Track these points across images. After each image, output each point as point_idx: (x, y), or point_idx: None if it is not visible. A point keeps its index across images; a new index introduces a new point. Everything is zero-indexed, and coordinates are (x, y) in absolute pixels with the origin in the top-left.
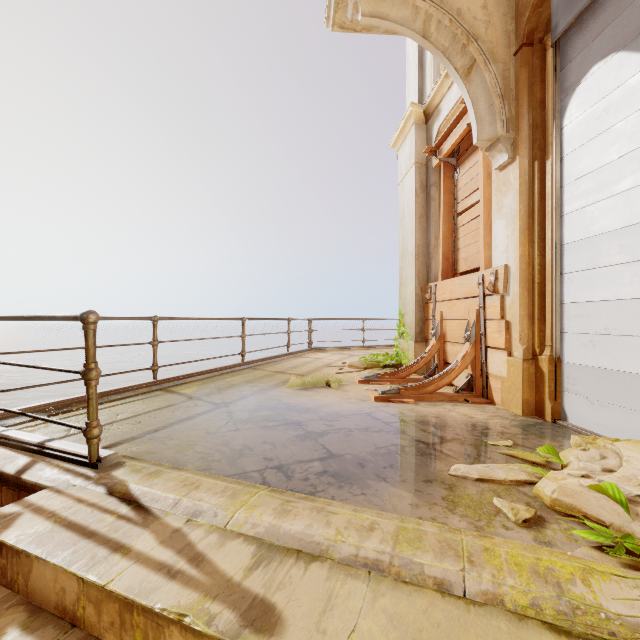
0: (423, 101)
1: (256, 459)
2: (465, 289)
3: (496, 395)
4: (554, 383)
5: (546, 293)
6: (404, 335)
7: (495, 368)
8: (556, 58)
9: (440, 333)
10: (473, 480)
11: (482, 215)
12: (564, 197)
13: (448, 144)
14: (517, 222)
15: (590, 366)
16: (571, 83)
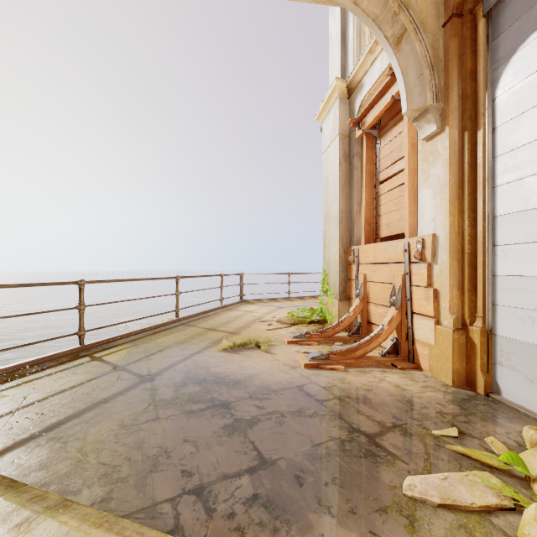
0: (346, 77)
1: (172, 474)
2: (389, 254)
3: (423, 361)
4: (486, 355)
5: (477, 264)
6: (328, 293)
7: (422, 334)
8: (488, 28)
9: (363, 294)
10: (434, 505)
11: (407, 184)
12: (497, 168)
13: (371, 116)
14: (446, 192)
15: (529, 342)
16: (505, 52)
